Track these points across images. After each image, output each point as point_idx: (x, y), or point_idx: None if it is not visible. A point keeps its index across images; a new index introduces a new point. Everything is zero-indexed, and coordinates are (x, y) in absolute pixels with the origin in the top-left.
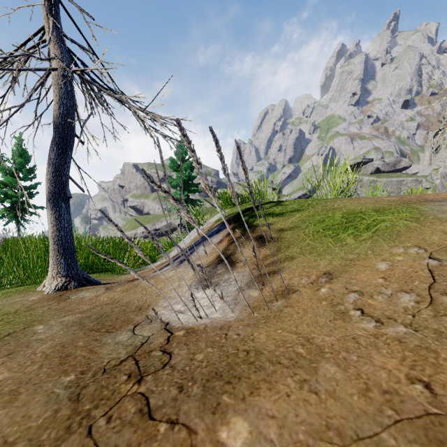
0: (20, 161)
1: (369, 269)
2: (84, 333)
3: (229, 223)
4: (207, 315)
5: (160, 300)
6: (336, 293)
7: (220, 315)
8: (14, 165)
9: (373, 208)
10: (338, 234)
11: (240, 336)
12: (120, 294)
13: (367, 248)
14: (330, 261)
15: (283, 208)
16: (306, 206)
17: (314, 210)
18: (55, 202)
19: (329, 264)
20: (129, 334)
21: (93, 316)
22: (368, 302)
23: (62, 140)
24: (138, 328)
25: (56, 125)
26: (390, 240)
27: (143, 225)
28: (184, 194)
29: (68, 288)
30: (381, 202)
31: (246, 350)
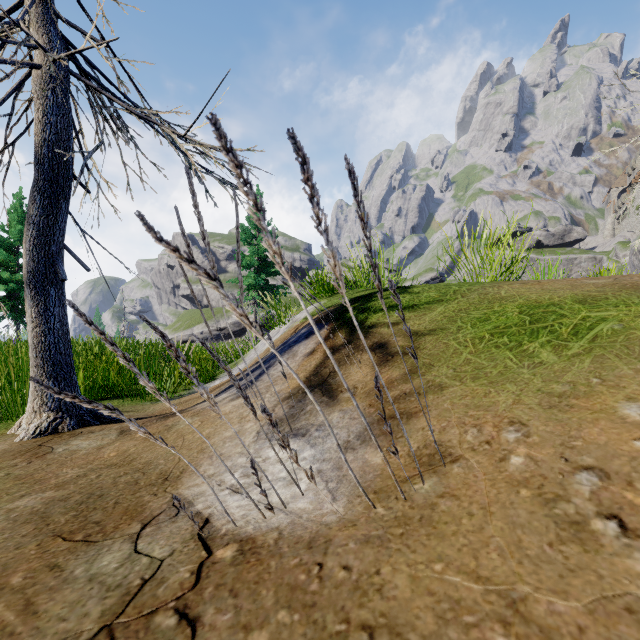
0: (20, 229)
1: (604, 417)
2: (38, 544)
3: (326, 321)
4: (285, 502)
5: (203, 461)
6: (547, 470)
7: (309, 504)
8: (11, 235)
9: (573, 297)
10: (521, 343)
11: (351, 573)
12: (139, 444)
13: (588, 373)
14: (516, 396)
15: (413, 297)
16: (452, 294)
17: (467, 301)
18: (38, 287)
19: (516, 402)
20: (126, 549)
21: (74, 495)
22: (627, 499)
23: (49, 184)
24: (148, 532)
25: (39, 159)
26: (630, 357)
27: (156, 331)
28: (260, 278)
29: (58, 429)
30: (583, 287)
31: (366, 627)
